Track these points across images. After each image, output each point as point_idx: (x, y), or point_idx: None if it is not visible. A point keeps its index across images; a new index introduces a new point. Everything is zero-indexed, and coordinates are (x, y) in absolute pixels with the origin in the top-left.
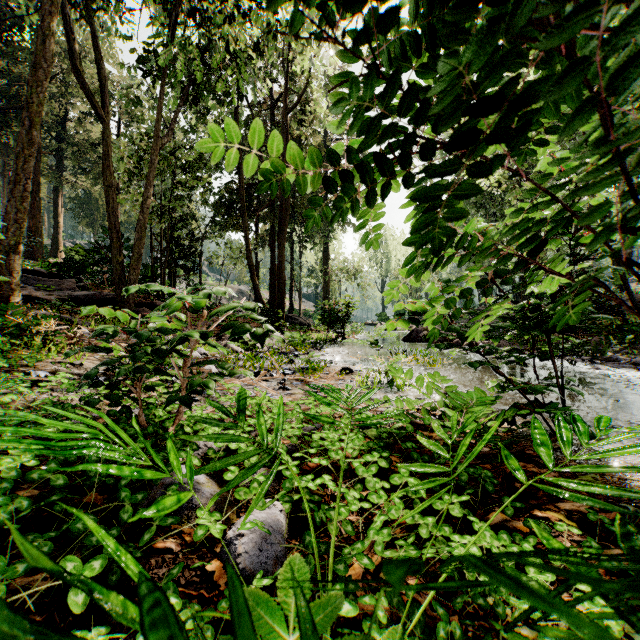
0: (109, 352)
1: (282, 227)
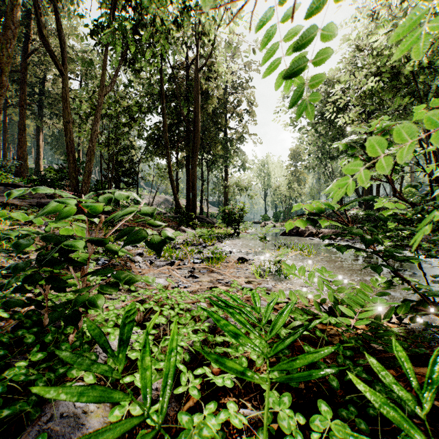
0: (25, 254)
1: (194, 153)
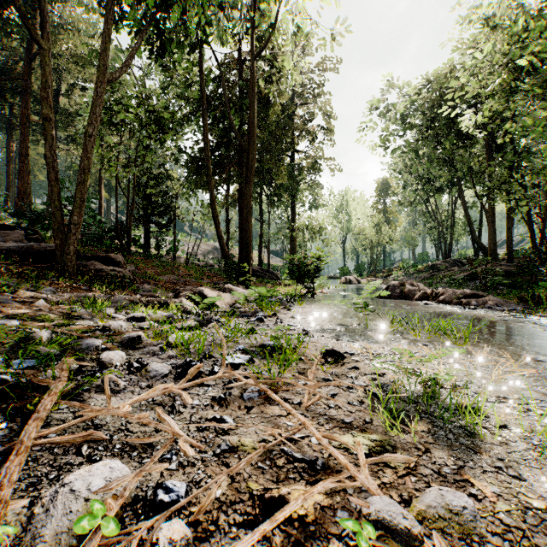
0: None
1: (248, 177)
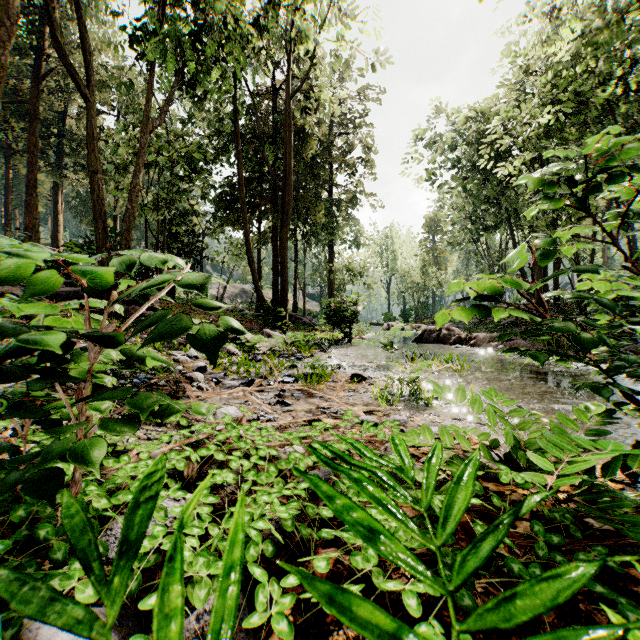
0: None
1: (285, 220)
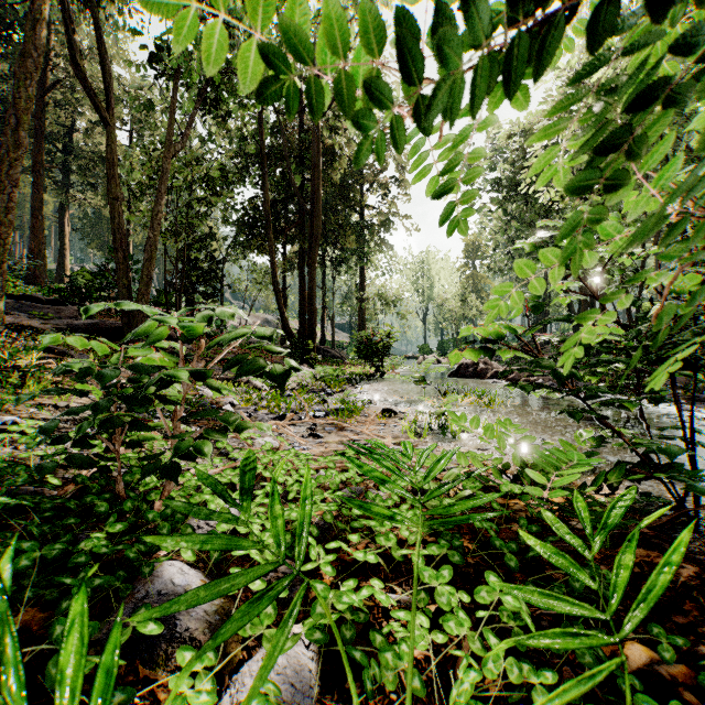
0: (82, 395)
1: (313, 247)
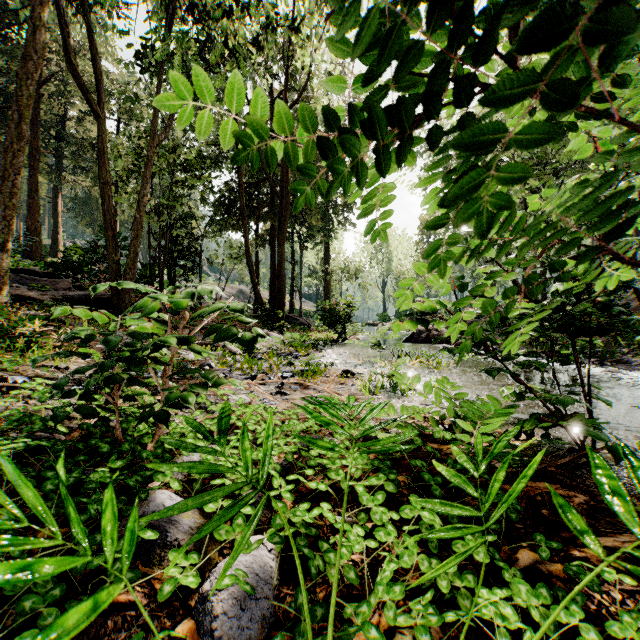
0: (86, 357)
1: (282, 226)
